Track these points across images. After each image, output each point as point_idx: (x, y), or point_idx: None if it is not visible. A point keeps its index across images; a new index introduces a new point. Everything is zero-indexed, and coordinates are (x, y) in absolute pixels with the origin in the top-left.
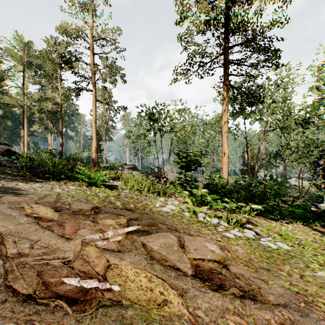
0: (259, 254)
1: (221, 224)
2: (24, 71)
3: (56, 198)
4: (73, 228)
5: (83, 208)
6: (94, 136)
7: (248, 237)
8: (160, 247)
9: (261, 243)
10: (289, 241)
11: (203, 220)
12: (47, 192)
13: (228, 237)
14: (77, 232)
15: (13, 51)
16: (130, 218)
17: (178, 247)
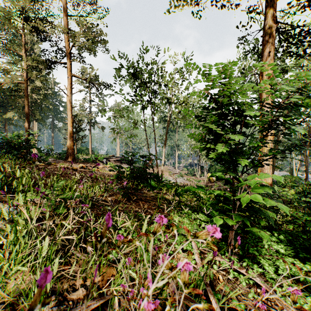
0: None
1: None
2: None
3: None
4: None
5: None
6: (69, 120)
7: None
8: None
9: None
10: None
11: None
12: None
13: None
14: None
15: None
16: None
17: None
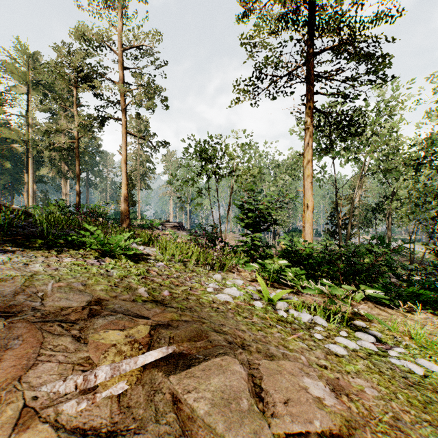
0: (405, 398)
1: (316, 323)
2: (28, 94)
3: (22, 286)
4: (21, 363)
5: (69, 306)
6: (124, 182)
7: (367, 349)
8: (212, 404)
9: (394, 363)
10: (434, 354)
11: (286, 315)
12: (12, 272)
13: (337, 355)
14: (25, 375)
15: (13, 65)
16: (158, 323)
17: (250, 396)
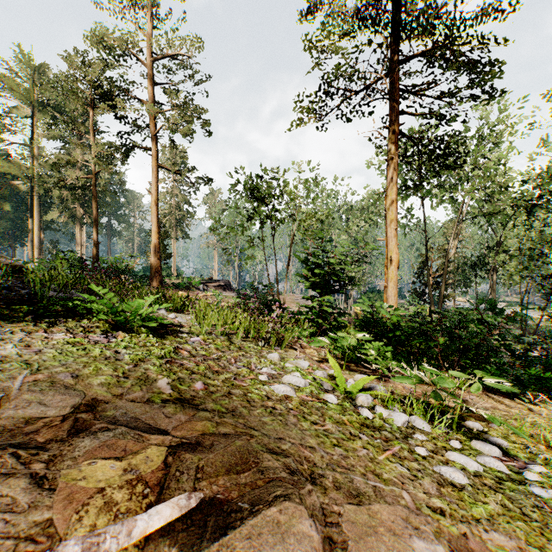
0: None
1: (415, 426)
2: (33, 117)
3: None
4: None
5: (41, 416)
6: (155, 229)
7: (494, 471)
8: None
9: (538, 496)
10: None
11: (372, 416)
12: None
13: (454, 485)
14: None
15: (14, 80)
16: (181, 441)
17: None
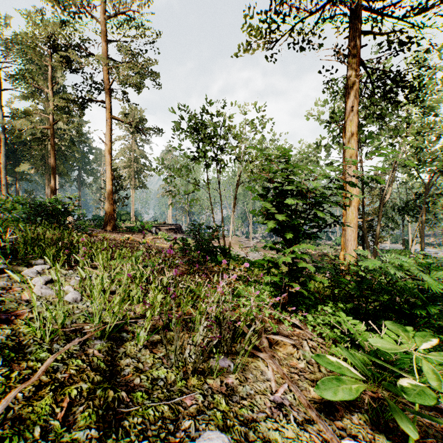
0: None
1: None
2: None
3: None
4: None
5: None
6: (108, 176)
7: None
8: None
9: None
10: None
11: None
12: None
13: None
14: None
15: None
16: None
17: None
